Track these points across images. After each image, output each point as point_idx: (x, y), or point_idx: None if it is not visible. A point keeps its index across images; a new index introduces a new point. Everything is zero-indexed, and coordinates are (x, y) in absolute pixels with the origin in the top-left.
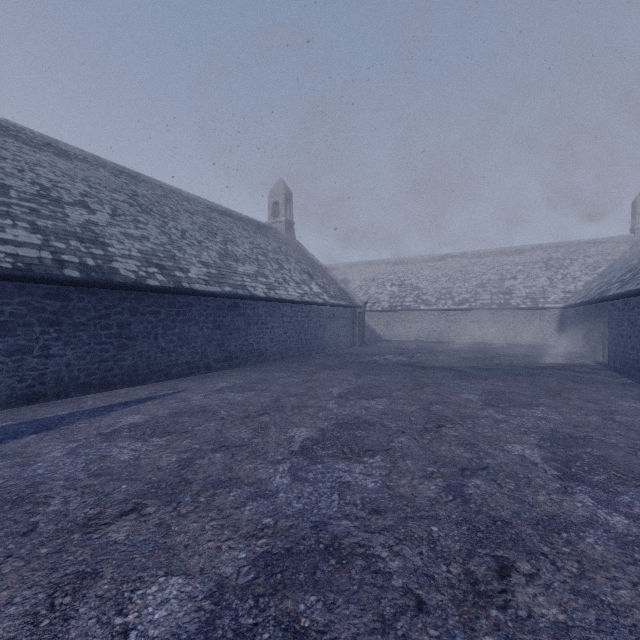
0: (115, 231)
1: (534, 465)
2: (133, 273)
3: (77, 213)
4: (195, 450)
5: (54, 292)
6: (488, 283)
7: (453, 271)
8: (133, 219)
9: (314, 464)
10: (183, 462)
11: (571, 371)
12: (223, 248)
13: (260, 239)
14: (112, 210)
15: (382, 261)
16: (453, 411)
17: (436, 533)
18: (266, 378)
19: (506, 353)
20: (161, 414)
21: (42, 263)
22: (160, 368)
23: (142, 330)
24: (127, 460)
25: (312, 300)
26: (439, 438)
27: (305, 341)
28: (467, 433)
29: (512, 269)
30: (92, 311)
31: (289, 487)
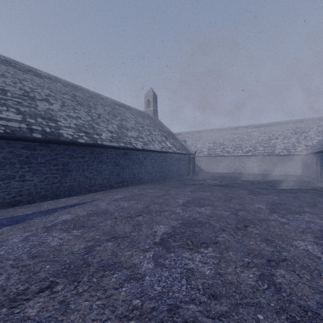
0: (62, 114)
1: (318, 258)
2: (71, 136)
3: (43, 104)
4: (96, 239)
5: (27, 146)
6: (262, 141)
7: (242, 135)
8: (73, 108)
9: (169, 253)
10: (88, 248)
11: (316, 190)
12: (120, 123)
13: (140, 119)
14: (62, 103)
15: (204, 130)
16: (252, 215)
17: (262, 322)
18: (142, 193)
19: (274, 179)
20: (81, 214)
21: (21, 130)
22: (85, 187)
23: (75, 166)
24: (55, 246)
25: (167, 150)
26: (247, 235)
27: (163, 172)
28: (265, 231)
29: (275, 134)
30: (48, 156)
31: (152, 271)
